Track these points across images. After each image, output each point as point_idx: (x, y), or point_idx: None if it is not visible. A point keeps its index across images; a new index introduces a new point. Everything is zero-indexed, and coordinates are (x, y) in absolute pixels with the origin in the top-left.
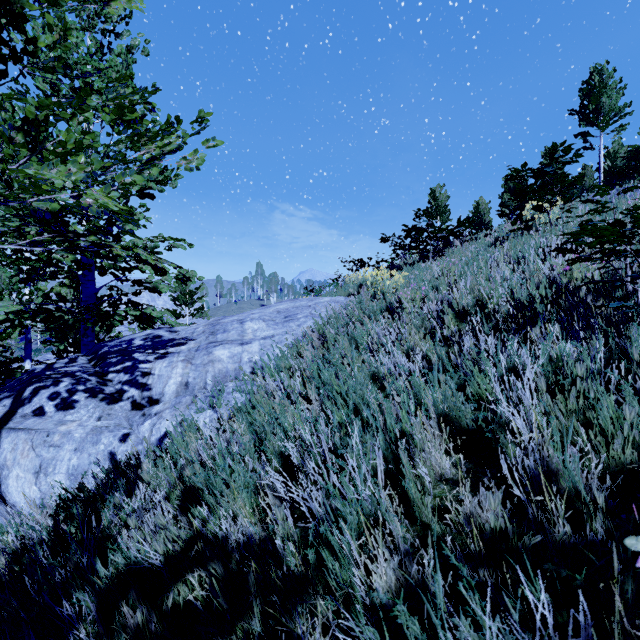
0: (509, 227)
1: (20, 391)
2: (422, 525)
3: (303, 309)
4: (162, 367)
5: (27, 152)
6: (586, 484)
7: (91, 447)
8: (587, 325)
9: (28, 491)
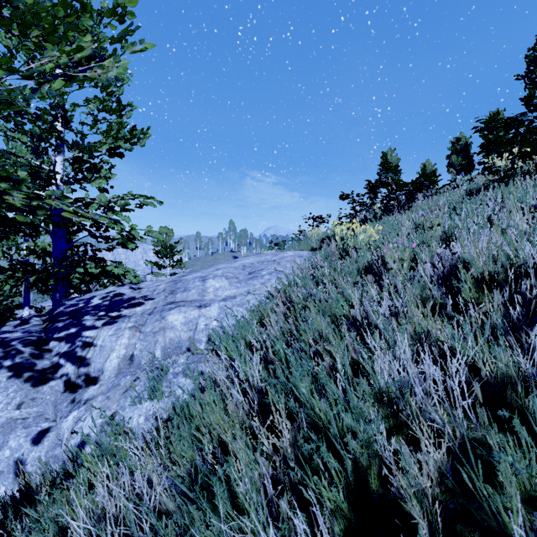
0: (482, 179)
1: None
2: None
3: (268, 264)
4: (106, 336)
5: None
6: None
7: None
8: None
9: None
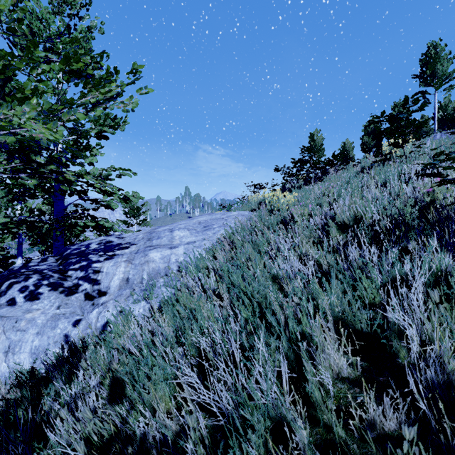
0: (372, 159)
1: None
2: (324, 427)
3: (218, 221)
4: (109, 266)
5: None
6: None
7: (50, 331)
8: None
9: None
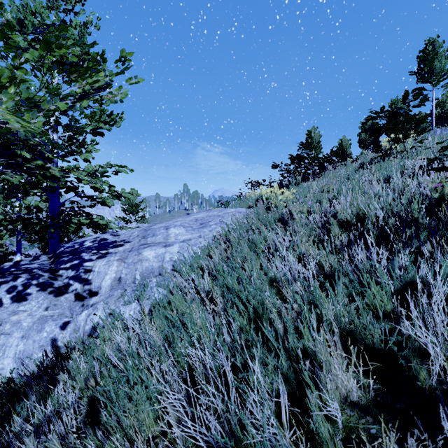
0: (371, 155)
1: None
2: None
3: (214, 218)
4: (101, 265)
5: None
6: None
7: (36, 334)
8: None
9: None
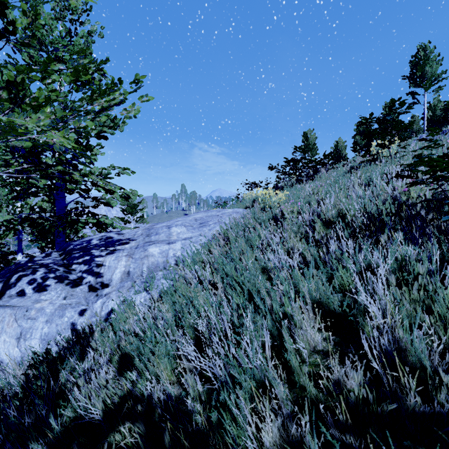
0: (360, 159)
1: (8, 278)
2: (300, 388)
3: (213, 218)
4: (111, 260)
5: (8, 105)
6: (428, 359)
7: (58, 319)
8: (424, 233)
9: (12, 351)
